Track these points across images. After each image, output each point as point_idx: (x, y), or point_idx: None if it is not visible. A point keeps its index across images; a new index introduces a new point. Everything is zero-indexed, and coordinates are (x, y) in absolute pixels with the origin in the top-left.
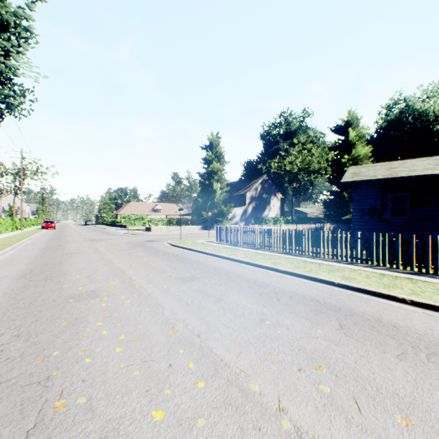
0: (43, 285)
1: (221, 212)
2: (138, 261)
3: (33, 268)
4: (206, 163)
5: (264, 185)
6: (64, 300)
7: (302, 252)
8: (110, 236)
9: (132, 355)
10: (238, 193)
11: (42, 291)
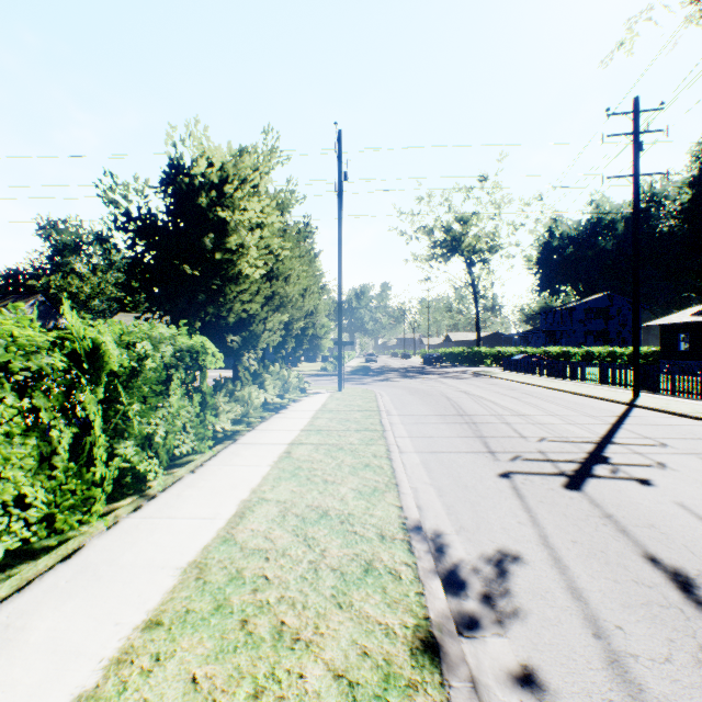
0: None
1: None
2: None
3: None
4: None
5: (40, 308)
6: None
7: None
8: None
9: None
10: None
11: None
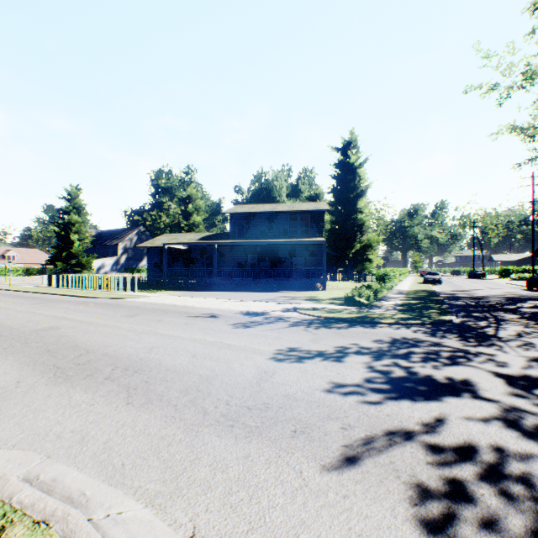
0: None
1: (80, 263)
2: None
3: None
4: (64, 213)
5: (142, 236)
6: None
7: (83, 288)
8: None
9: None
10: (112, 242)
11: None
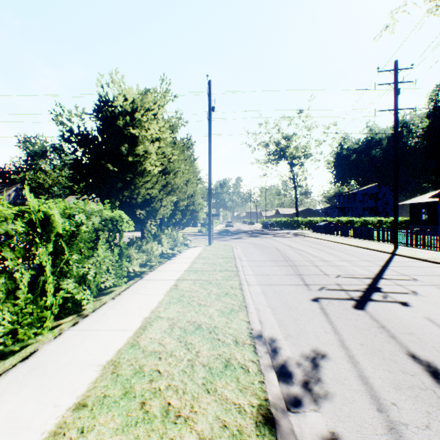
0: None
1: None
2: None
3: None
4: None
5: (19, 192)
6: None
7: None
8: None
9: None
10: None
11: None
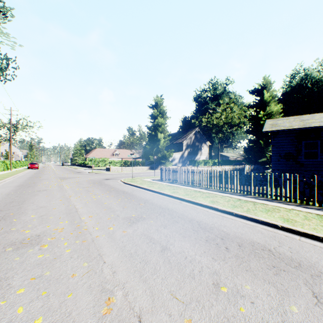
0: None
1: (164, 156)
2: (92, 199)
3: None
4: (152, 118)
5: (197, 135)
6: (2, 249)
7: (234, 190)
8: (77, 175)
9: None
10: (177, 141)
11: None
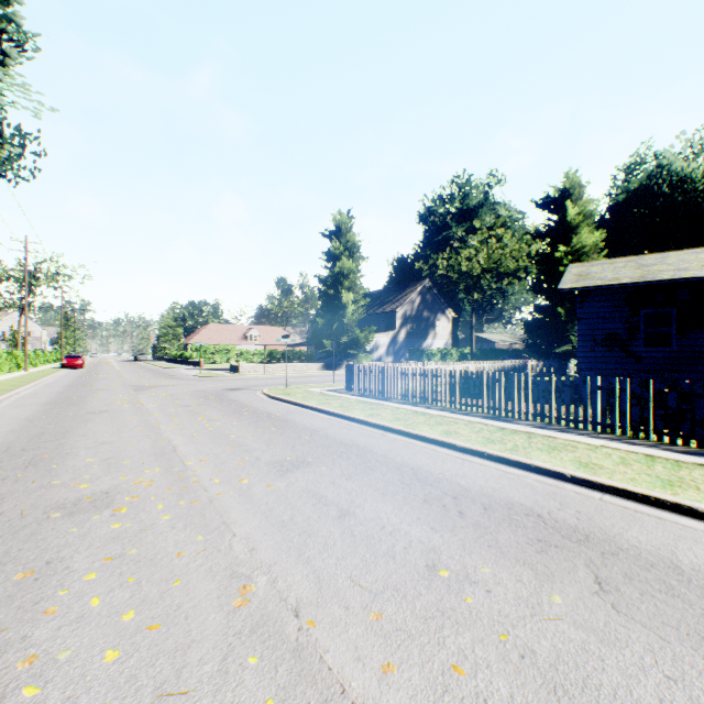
0: (17, 478)
1: (354, 341)
2: (205, 428)
3: (13, 442)
4: (330, 260)
5: (425, 296)
6: (42, 515)
7: (495, 411)
8: (169, 380)
9: (136, 675)
10: (383, 309)
11: (9, 492)
